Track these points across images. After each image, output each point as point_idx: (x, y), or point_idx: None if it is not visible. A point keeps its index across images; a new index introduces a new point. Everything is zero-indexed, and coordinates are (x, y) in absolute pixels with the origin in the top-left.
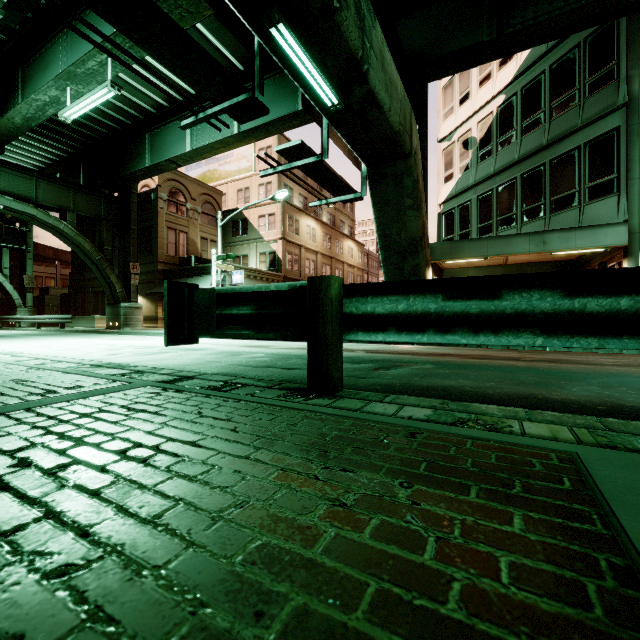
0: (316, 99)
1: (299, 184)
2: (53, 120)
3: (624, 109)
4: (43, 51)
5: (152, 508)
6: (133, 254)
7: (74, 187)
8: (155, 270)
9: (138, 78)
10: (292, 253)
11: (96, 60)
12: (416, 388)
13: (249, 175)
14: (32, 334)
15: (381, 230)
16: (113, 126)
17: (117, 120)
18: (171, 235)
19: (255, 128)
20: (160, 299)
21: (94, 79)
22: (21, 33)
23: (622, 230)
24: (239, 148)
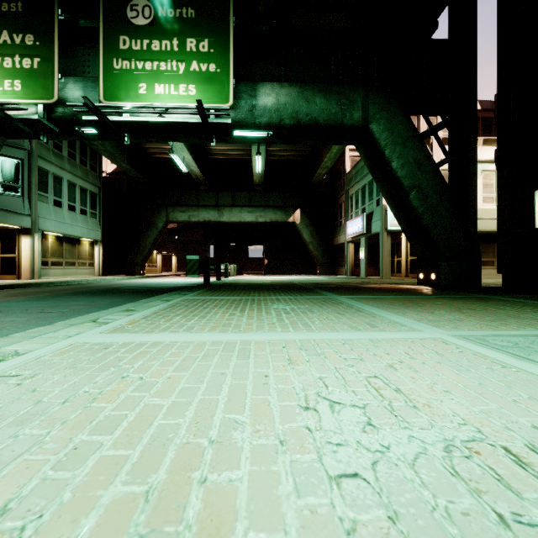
0: (84, 124)
1: None
2: None
3: (27, 152)
4: None
5: (250, 284)
6: None
7: None
8: None
9: None
10: None
11: None
12: (180, 287)
13: None
14: None
15: None
16: None
17: None
18: None
19: None
20: None
21: None
22: None
23: (30, 219)
24: None
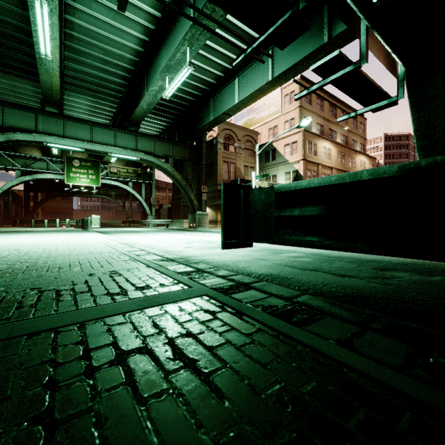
0: None
1: (329, 101)
2: (162, 104)
3: None
4: (155, 61)
5: None
6: (203, 180)
7: (172, 142)
8: (216, 190)
9: (205, 61)
10: (311, 170)
11: (181, 52)
12: None
13: (277, 116)
14: (152, 231)
15: (420, 130)
16: (192, 99)
17: (194, 95)
18: (225, 166)
19: (285, 71)
20: (219, 209)
21: (180, 66)
22: (145, 53)
23: None
24: (270, 98)
